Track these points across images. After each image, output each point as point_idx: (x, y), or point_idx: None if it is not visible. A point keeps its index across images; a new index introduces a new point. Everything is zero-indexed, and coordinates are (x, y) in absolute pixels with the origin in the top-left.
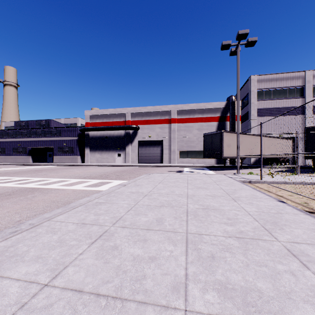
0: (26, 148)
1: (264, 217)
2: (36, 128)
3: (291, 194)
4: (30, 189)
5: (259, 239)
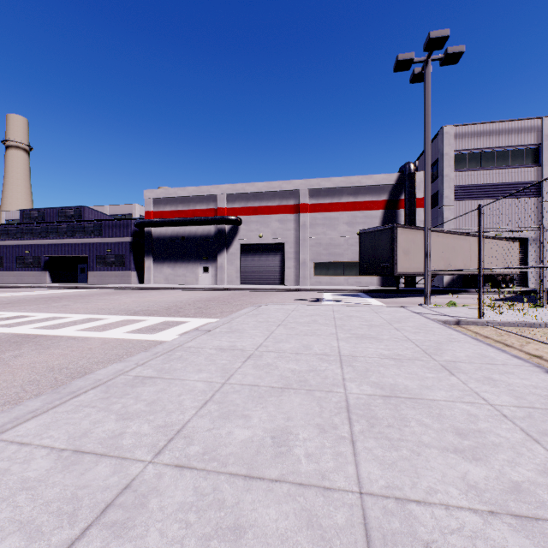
0: (40, 257)
1: (547, 428)
2: (58, 222)
3: None
4: (18, 337)
5: None
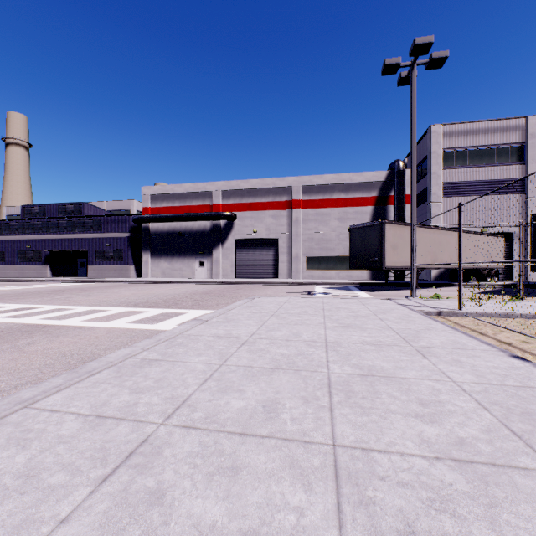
0: (40, 252)
1: (498, 399)
2: (58, 218)
3: (526, 338)
4: (28, 327)
5: (510, 466)
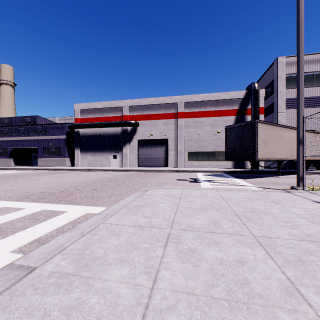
0: (7, 149)
1: None
2: (18, 125)
3: None
4: None
5: None
